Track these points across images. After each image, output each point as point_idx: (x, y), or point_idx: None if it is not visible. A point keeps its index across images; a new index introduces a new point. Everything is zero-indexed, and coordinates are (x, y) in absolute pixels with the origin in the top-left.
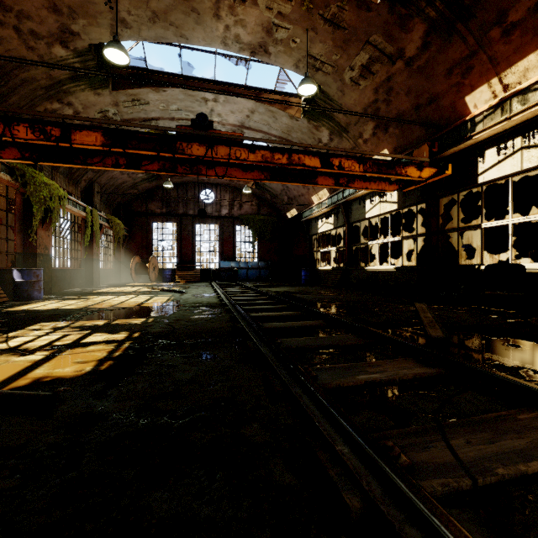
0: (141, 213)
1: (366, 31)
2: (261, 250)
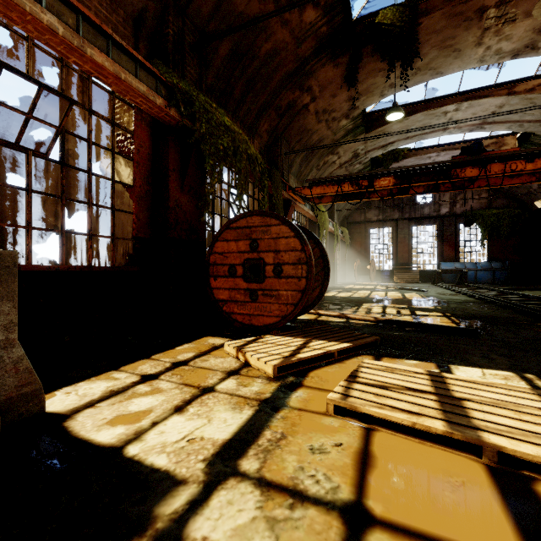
0: (360, 222)
1: None
2: (492, 249)
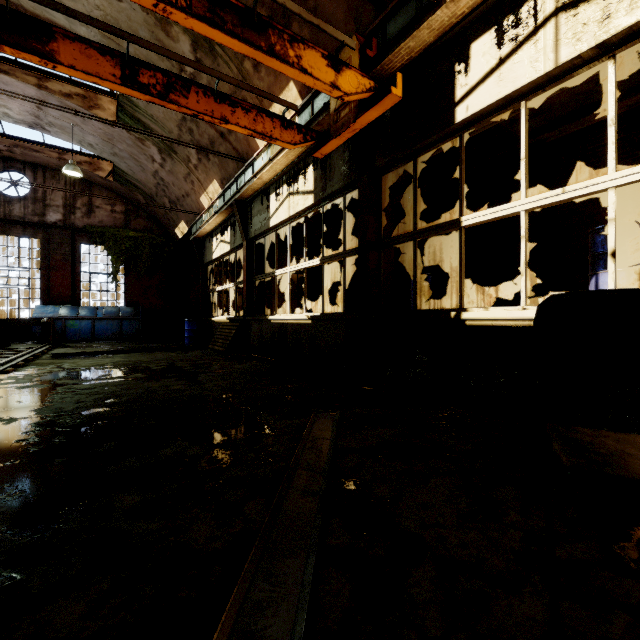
0: None
1: None
2: (131, 289)
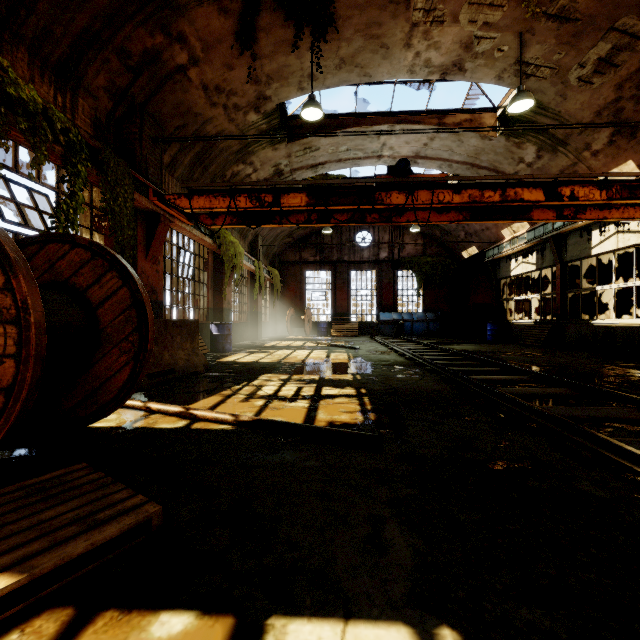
0: (295, 263)
1: (611, 16)
2: (427, 299)
